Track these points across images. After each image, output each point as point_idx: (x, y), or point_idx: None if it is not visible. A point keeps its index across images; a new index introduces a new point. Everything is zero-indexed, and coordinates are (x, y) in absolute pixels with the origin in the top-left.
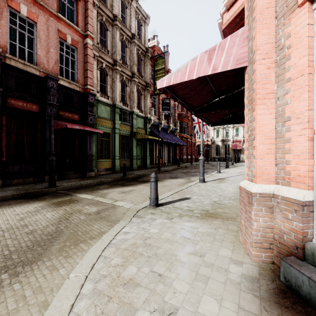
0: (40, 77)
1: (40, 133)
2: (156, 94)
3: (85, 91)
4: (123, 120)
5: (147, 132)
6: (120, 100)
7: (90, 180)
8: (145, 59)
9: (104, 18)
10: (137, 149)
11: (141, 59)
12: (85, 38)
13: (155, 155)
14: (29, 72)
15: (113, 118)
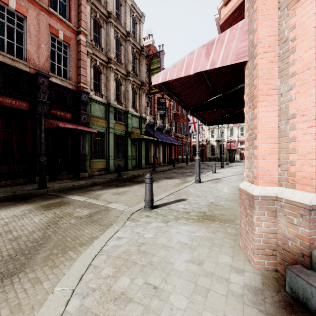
0: (30, 73)
1: (30, 132)
2: (151, 93)
3: (78, 89)
4: (118, 119)
5: (142, 131)
6: (114, 99)
7: (83, 181)
8: (140, 57)
9: (98, 15)
10: (132, 149)
11: (136, 57)
12: (78, 35)
13: (151, 155)
14: (18, 68)
15: (108, 117)
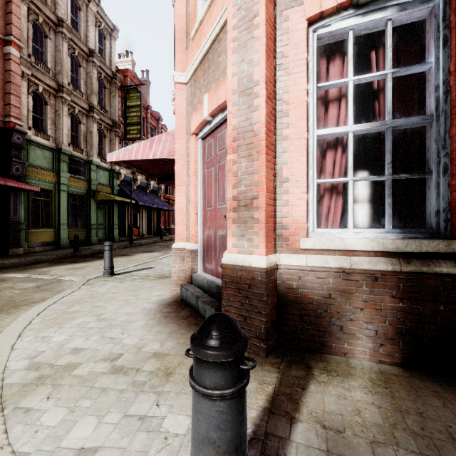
0: None
1: None
2: (128, 139)
3: (6, 125)
4: (75, 170)
5: (114, 190)
6: (69, 143)
7: (16, 259)
8: (111, 87)
9: (41, 19)
10: (98, 214)
11: (105, 86)
12: (5, 45)
13: (128, 223)
14: None
15: (58, 169)
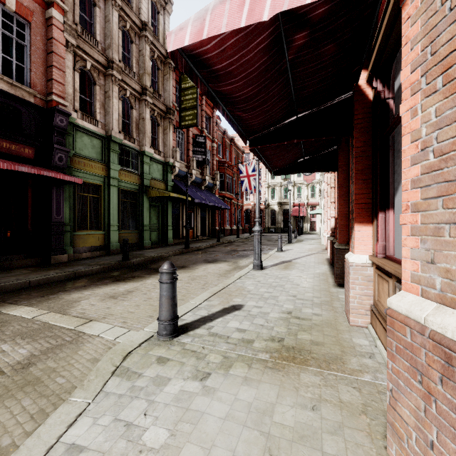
0: None
1: None
2: (183, 127)
3: (48, 106)
4: (128, 165)
5: (168, 186)
6: (120, 131)
7: (53, 271)
8: (165, 68)
9: None
10: (151, 214)
11: (158, 67)
12: (48, 8)
13: (182, 223)
14: None
15: (107, 160)
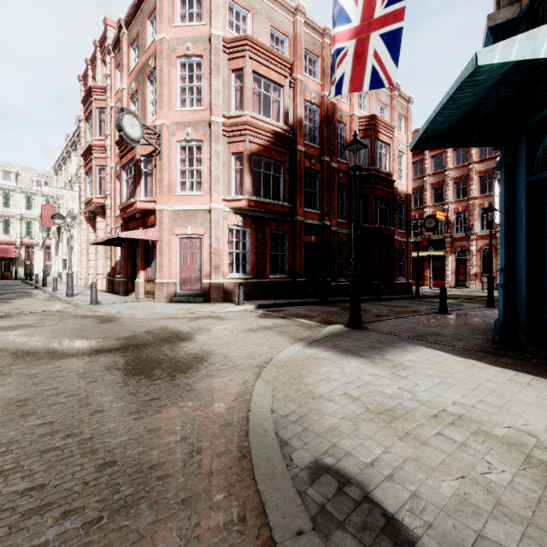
0: None
1: None
2: None
3: None
4: None
5: None
6: None
7: None
8: None
9: None
10: None
11: None
12: None
13: None
14: None
15: None
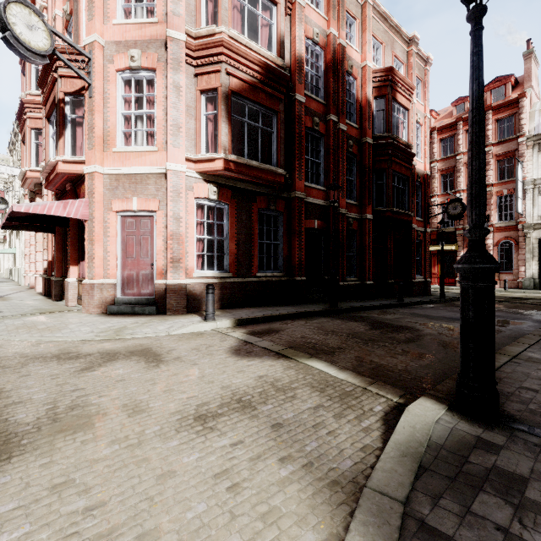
0: None
1: None
2: None
3: None
4: None
5: None
6: None
7: None
8: None
9: None
10: None
11: None
12: None
13: None
14: None
15: None
